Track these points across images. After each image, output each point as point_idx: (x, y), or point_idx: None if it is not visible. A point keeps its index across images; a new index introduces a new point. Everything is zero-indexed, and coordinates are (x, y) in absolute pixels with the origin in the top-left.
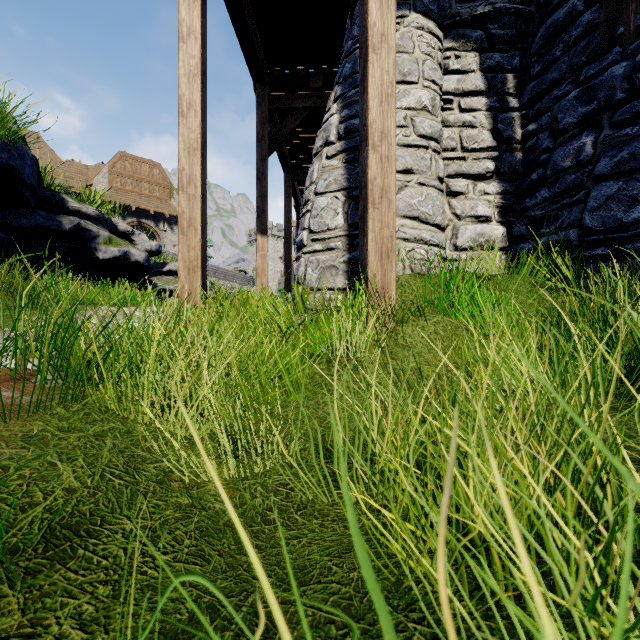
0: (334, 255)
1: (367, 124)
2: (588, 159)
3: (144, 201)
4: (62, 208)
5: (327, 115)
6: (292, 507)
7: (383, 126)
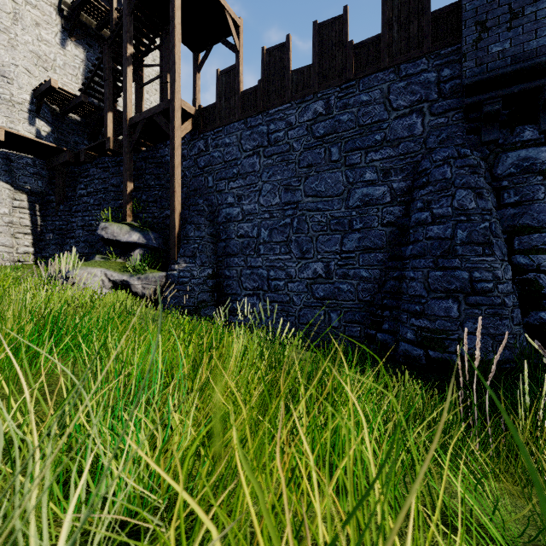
0: None
1: None
2: (52, 239)
3: None
4: None
5: None
6: None
7: None
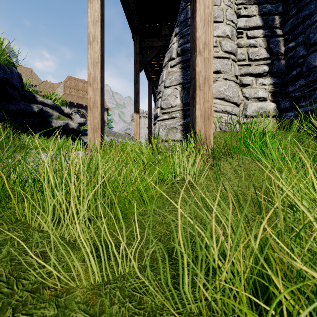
0: (175, 121)
1: (195, 39)
2: None
3: (80, 100)
4: (34, 101)
5: (171, 44)
6: (143, 315)
7: (205, 40)
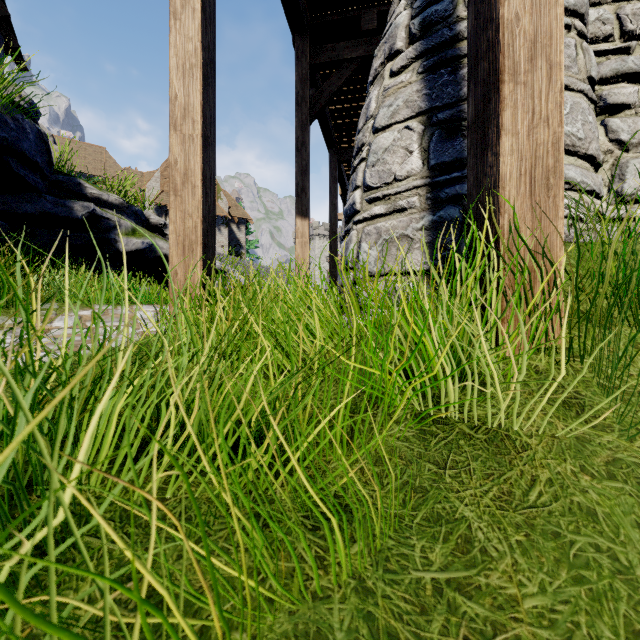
0: (405, 219)
1: None
2: None
3: None
4: (79, 195)
5: (390, 21)
6: None
7: None
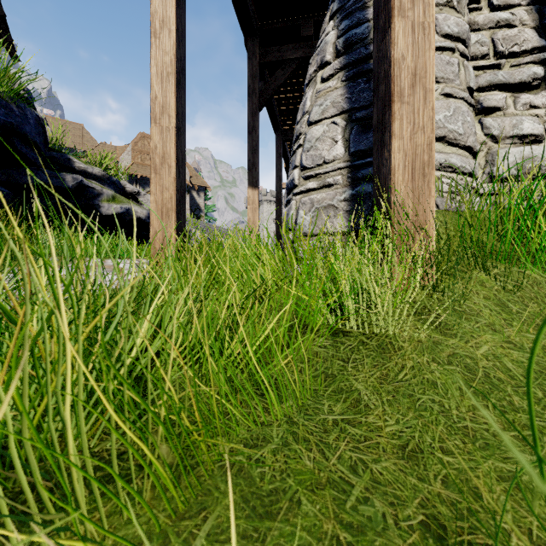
0: (332, 192)
1: None
2: None
3: None
4: (69, 168)
5: (321, 37)
6: None
7: None
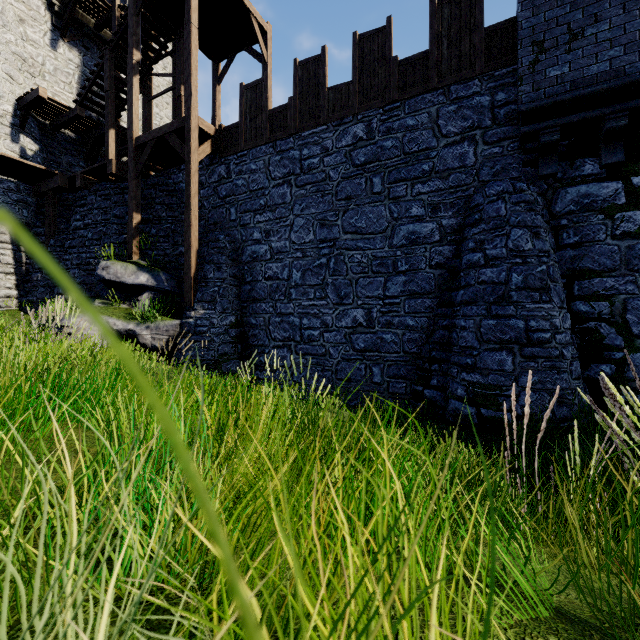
0: None
1: None
2: (40, 280)
3: None
4: None
5: None
6: None
7: None
